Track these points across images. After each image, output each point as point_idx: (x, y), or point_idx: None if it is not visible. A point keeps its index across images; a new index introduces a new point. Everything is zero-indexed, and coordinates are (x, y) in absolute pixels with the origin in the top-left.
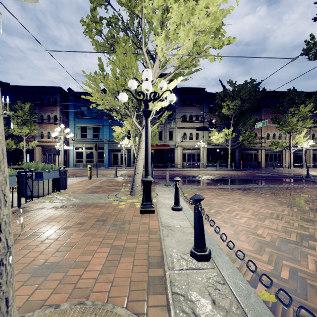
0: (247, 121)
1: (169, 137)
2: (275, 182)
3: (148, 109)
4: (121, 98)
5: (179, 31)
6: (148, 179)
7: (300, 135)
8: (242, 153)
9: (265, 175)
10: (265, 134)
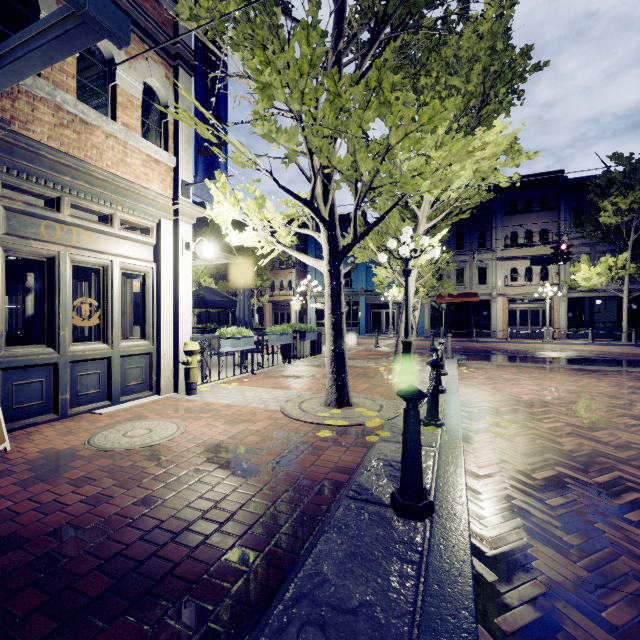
0: None
1: (478, 280)
2: None
3: (408, 268)
4: (380, 259)
5: (449, 169)
6: (408, 340)
7: None
8: None
9: None
10: None
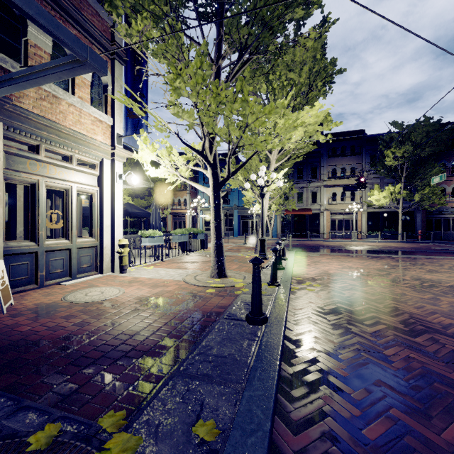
0: (427, 172)
1: (311, 200)
2: (430, 254)
3: (263, 193)
4: (246, 186)
5: None
6: (263, 238)
7: None
8: (429, 218)
9: (442, 248)
10: None
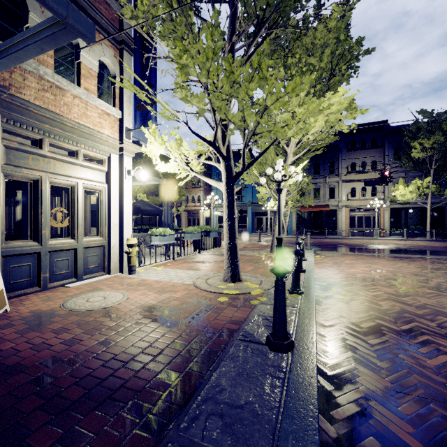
0: None
1: (329, 195)
2: None
3: (280, 188)
4: (261, 182)
5: (308, 120)
6: (280, 237)
7: None
8: None
9: None
10: None
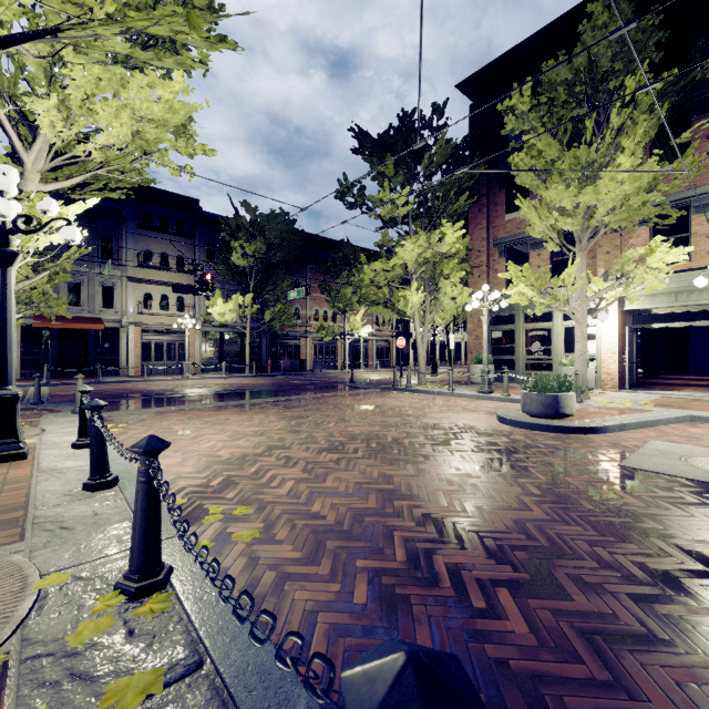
0: (279, 284)
1: (102, 301)
2: (304, 392)
3: (9, 249)
4: None
5: (96, 105)
6: (8, 392)
7: (357, 318)
8: (274, 343)
9: (301, 382)
10: (313, 312)
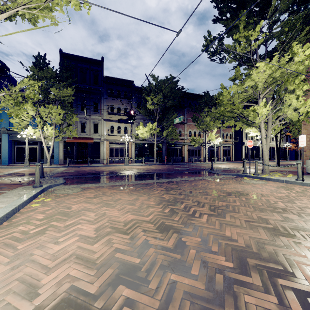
0: (170, 117)
1: (94, 130)
2: (181, 175)
3: None
4: None
5: None
6: None
7: (212, 134)
8: (169, 148)
9: (181, 168)
10: (188, 132)
